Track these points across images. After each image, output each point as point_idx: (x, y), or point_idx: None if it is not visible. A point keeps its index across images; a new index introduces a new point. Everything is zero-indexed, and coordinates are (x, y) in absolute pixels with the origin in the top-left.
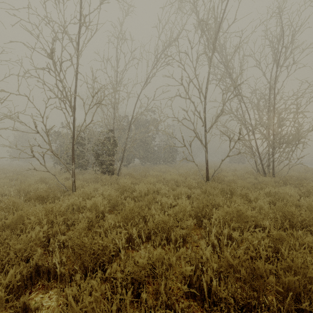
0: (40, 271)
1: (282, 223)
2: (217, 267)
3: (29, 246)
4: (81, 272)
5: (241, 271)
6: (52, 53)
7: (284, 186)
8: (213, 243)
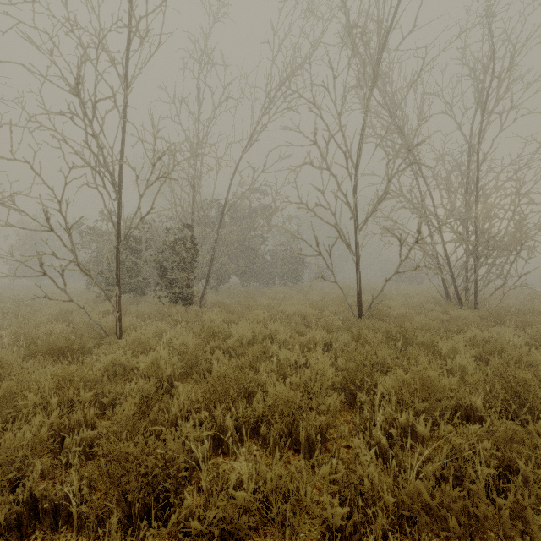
0: (39, 508)
1: (507, 401)
2: (396, 505)
3: (19, 456)
4: (120, 512)
5: (451, 522)
6: (77, 84)
7: (497, 326)
8: (379, 443)
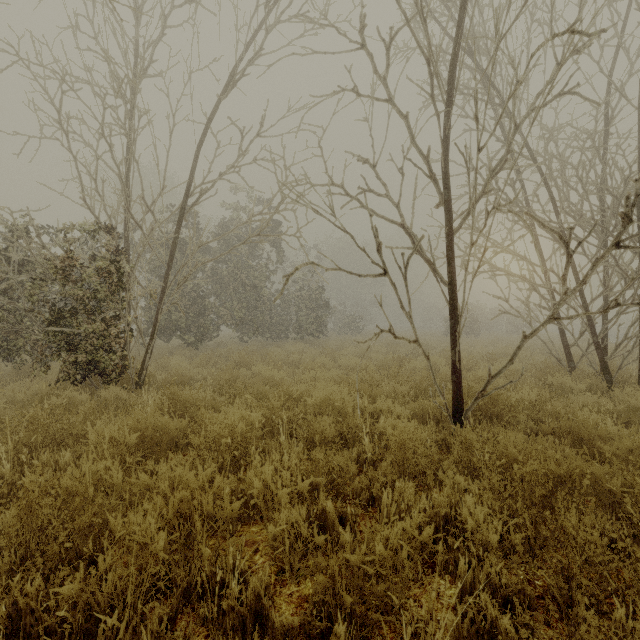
0: None
1: None
2: None
3: None
4: None
5: None
6: None
7: None
8: None
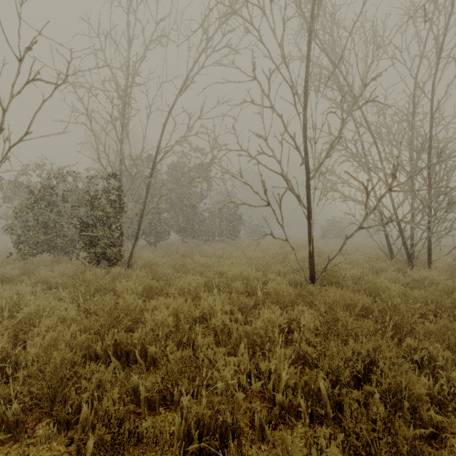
0: None
1: None
2: None
3: None
4: None
5: None
6: None
7: None
8: None
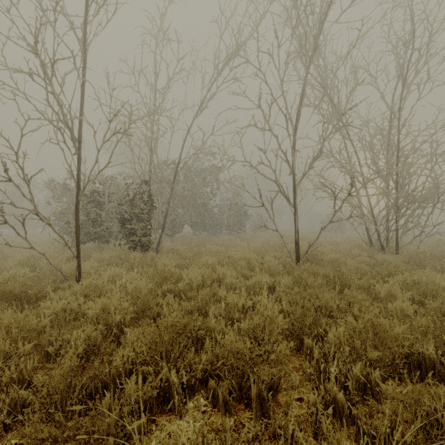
0: None
1: None
2: None
3: None
4: None
5: None
6: (35, 43)
7: (419, 269)
8: (335, 399)
